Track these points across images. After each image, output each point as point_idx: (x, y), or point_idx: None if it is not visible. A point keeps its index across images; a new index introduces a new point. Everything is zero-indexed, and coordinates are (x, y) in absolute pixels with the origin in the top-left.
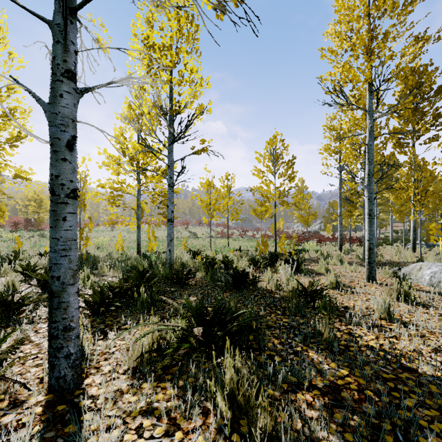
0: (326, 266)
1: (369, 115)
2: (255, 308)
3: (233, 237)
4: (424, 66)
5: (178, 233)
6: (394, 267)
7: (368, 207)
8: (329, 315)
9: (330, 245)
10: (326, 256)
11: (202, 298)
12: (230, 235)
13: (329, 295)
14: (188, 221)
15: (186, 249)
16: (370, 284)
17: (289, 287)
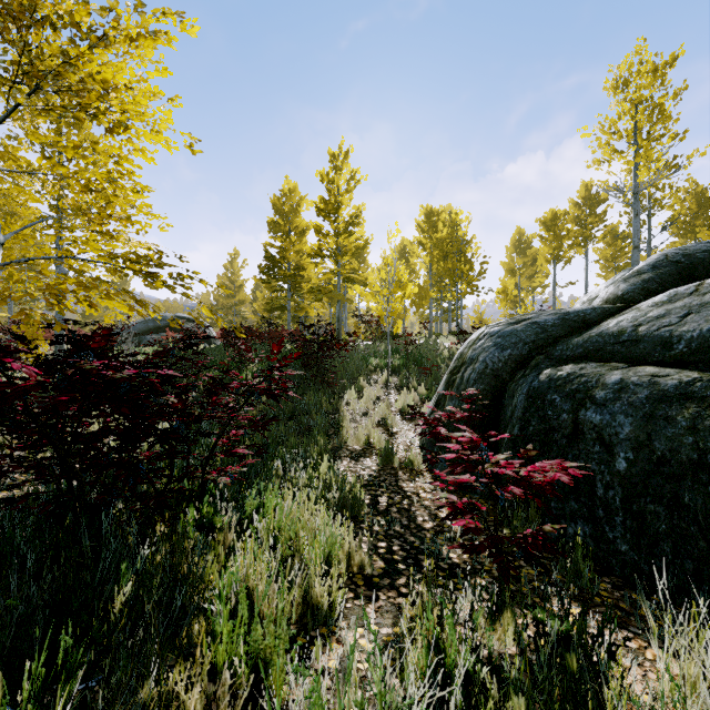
0: None
1: None
2: None
3: None
4: None
5: None
6: None
7: None
8: None
9: None
10: None
11: None
12: None
13: None
14: None
15: None
16: None
17: None
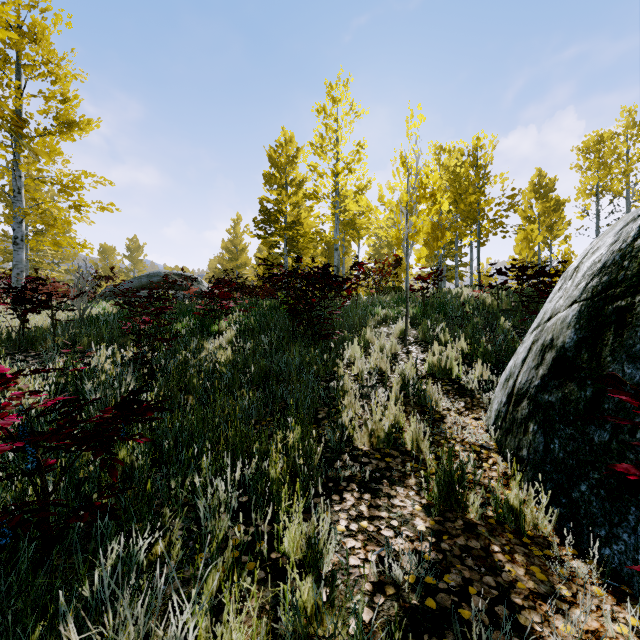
0: None
1: None
2: None
3: None
4: None
5: None
6: None
7: None
8: None
9: None
10: None
11: None
12: None
13: None
14: None
15: None
16: None
17: None
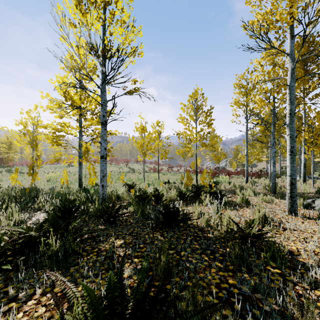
0: (246, 199)
1: (291, 58)
2: (190, 257)
3: (162, 171)
4: (313, 36)
5: (120, 169)
6: (303, 198)
7: (290, 144)
8: (281, 268)
9: (235, 177)
10: (240, 188)
11: (122, 261)
12: (160, 170)
13: (268, 236)
14: (128, 159)
15: (123, 182)
16: (293, 217)
17: (223, 227)
